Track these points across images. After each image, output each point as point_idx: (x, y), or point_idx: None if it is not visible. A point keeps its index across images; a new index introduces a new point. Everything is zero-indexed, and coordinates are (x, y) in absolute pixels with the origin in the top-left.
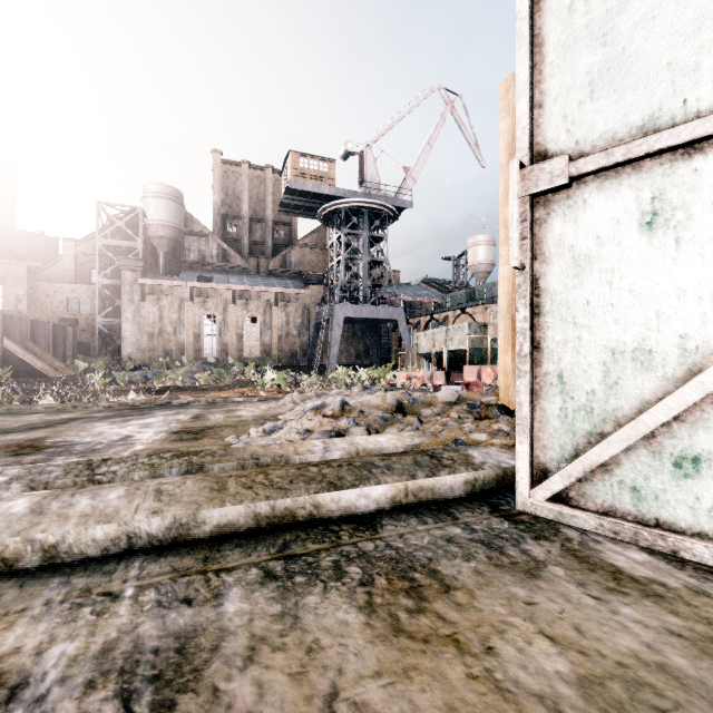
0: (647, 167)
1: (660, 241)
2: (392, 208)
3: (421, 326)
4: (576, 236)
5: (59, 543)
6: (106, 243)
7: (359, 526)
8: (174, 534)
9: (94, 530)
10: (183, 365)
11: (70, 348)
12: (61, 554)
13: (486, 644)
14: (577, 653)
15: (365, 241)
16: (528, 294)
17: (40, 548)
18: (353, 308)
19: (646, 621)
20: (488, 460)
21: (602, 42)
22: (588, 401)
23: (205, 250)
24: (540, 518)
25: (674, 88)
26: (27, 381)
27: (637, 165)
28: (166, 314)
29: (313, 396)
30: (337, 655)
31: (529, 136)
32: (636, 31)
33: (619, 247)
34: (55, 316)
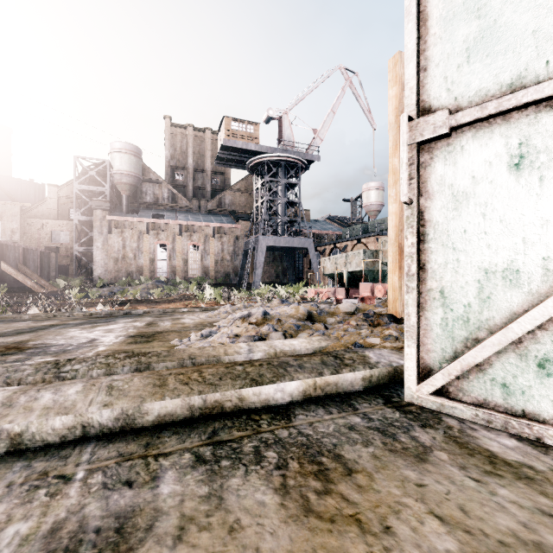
0: (515, 118)
1: (526, 179)
2: (304, 161)
3: (326, 253)
4: (455, 176)
5: (24, 432)
6: (81, 188)
7: (276, 415)
8: (121, 423)
9: (53, 421)
10: (141, 283)
11: (53, 269)
12: (25, 441)
13: (384, 524)
14: (463, 532)
15: (283, 186)
16: (415, 224)
17: (7, 436)
18: (273, 238)
19: (521, 501)
20: (381, 360)
21: (476, 16)
22: (465, 312)
23: (158, 193)
24: (425, 409)
25: (538, 52)
26: (19, 295)
27: (507, 116)
28: (128, 243)
29: (242, 307)
30: (254, 534)
31: (416, 94)
32: (506, 5)
33: (492, 185)
34: (41, 245)
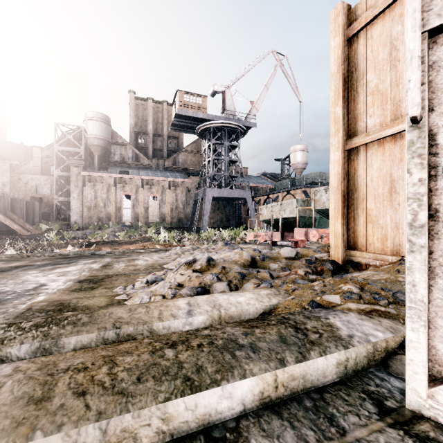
0: None
1: None
2: (243, 127)
3: (261, 202)
4: None
5: None
6: (60, 149)
7: None
8: None
9: None
10: (109, 227)
11: (37, 216)
12: None
13: None
14: None
15: (226, 148)
16: (426, 152)
17: None
18: (218, 190)
19: None
20: (354, 332)
21: None
22: None
23: (124, 154)
24: None
25: None
26: (6, 238)
27: None
28: (99, 195)
29: (190, 249)
30: None
31: None
32: None
33: None
34: (28, 196)
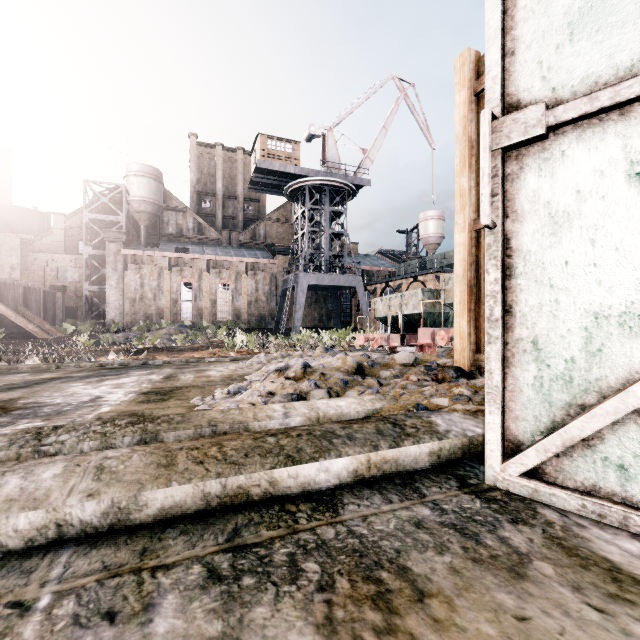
0: (637, 112)
1: None
2: (351, 186)
3: (377, 293)
4: (553, 191)
5: None
6: (92, 217)
7: (318, 505)
8: (111, 519)
9: (16, 519)
10: (162, 328)
11: (60, 312)
12: None
13: None
14: None
15: (327, 215)
16: (499, 254)
17: None
18: (316, 276)
19: None
20: (452, 428)
21: None
22: (567, 370)
23: (182, 223)
24: (513, 495)
25: None
26: (18, 342)
27: (625, 110)
28: (147, 282)
29: (278, 356)
30: None
31: (501, 85)
32: None
33: (604, 202)
34: (46, 284)
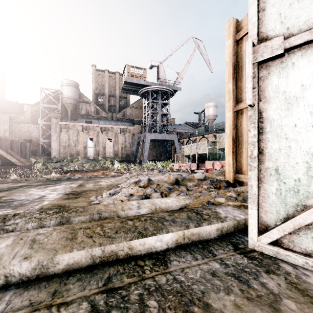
0: None
1: None
2: (172, 90)
3: (184, 143)
4: (287, 85)
5: None
6: (44, 106)
7: (156, 261)
8: (37, 272)
9: None
10: (78, 160)
11: (28, 152)
12: None
13: None
14: None
15: (160, 105)
16: (256, 121)
17: None
18: (154, 134)
19: None
20: (228, 215)
21: None
22: (296, 185)
23: (88, 109)
24: (265, 255)
25: None
26: (7, 167)
27: None
28: (71, 137)
29: (136, 175)
30: None
31: (257, 27)
32: None
33: None
34: (21, 138)
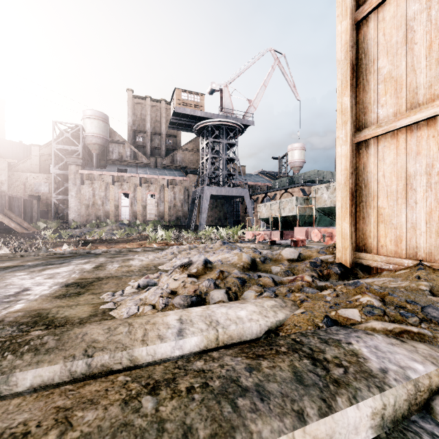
0: None
1: None
2: (241, 125)
3: (259, 201)
4: None
5: None
6: (58, 147)
7: None
8: None
9: None
10: (107, 225)
11: (35, 214)
12: None
13: None
14: None
15: (224, 146)
16: None
17: None
18: (216, 188)
19: None
20: (387, 364)
21: None
22: None
23: (122, 152)
24: None
25: None
26: (2, 236)
27: None
28: (97, 193)
29: (187, 248)
30: None
31: None
32: None
33: None
34: (26, 194)
